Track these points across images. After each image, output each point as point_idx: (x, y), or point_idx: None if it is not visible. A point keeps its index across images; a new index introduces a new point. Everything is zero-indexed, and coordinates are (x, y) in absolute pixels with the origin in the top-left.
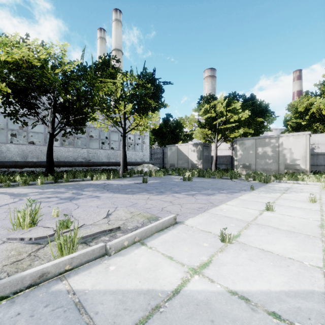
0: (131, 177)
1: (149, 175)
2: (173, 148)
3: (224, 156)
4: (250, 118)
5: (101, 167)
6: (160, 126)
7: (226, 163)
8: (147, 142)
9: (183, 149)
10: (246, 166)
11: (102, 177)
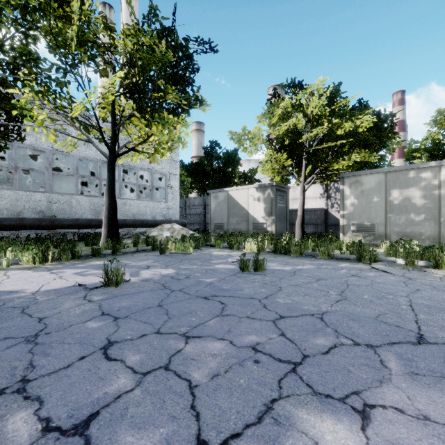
0: (115, 255)
1: (159, 251)
2: (221, 194)
3: (311, 209)
4: (373, 131)
5: (80, 230)
6: (200, 162)
7: (315, 222)
8: (175, 186)
9: (239, 196)
10: (365, 227)
11: (23, 258)
